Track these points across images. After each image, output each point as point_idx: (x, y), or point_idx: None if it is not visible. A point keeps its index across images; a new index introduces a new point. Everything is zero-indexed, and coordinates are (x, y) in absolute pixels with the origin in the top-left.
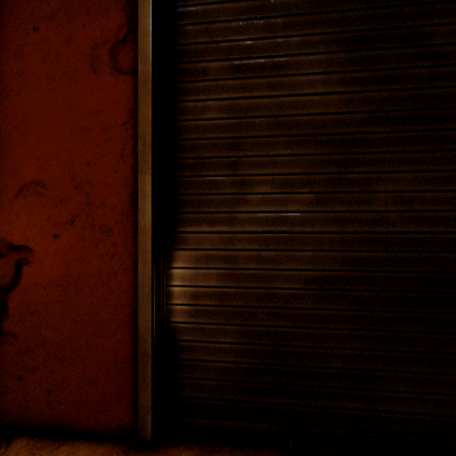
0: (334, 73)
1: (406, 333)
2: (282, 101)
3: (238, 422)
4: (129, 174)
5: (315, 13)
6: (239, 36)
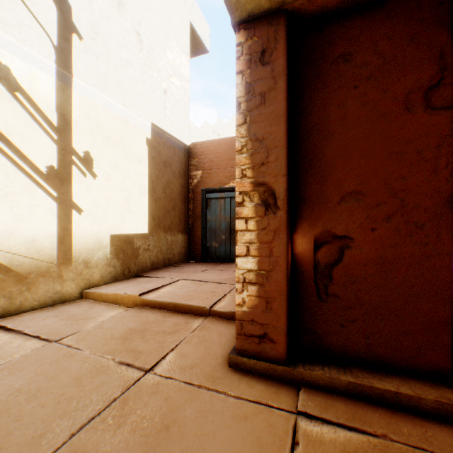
0: None
1: None
2: None
3: None
4: (440, 184)
5: None
6: None
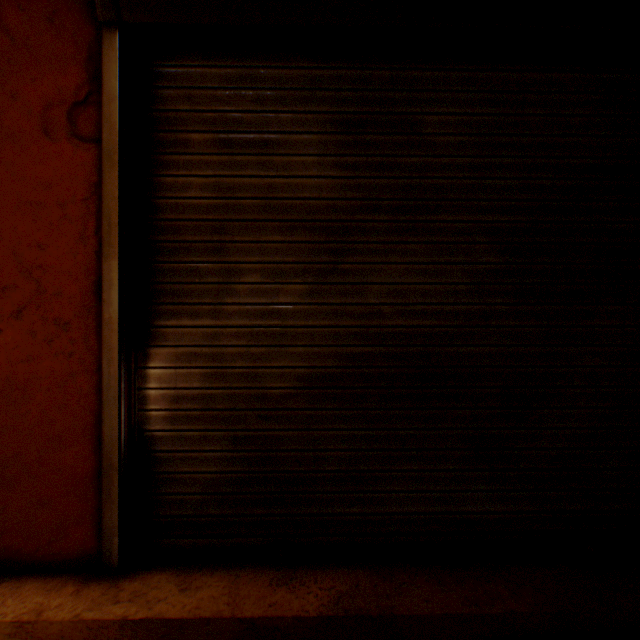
0: (328, 155)
1: (400, 431)
2: (273, 182)
3: (224, 539)
4: (92, 259)
5: (308, 89)
6: (226, 106)
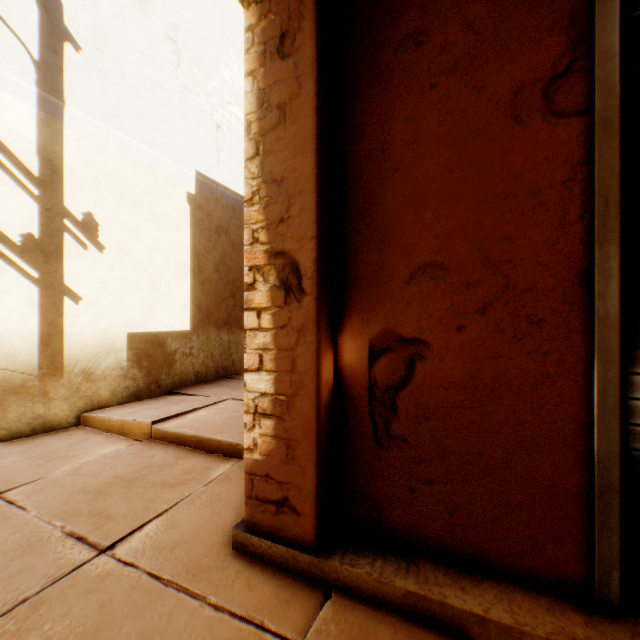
0: None
1: None
2: None
3: None
4: (572, 248)
5: None
6: None
